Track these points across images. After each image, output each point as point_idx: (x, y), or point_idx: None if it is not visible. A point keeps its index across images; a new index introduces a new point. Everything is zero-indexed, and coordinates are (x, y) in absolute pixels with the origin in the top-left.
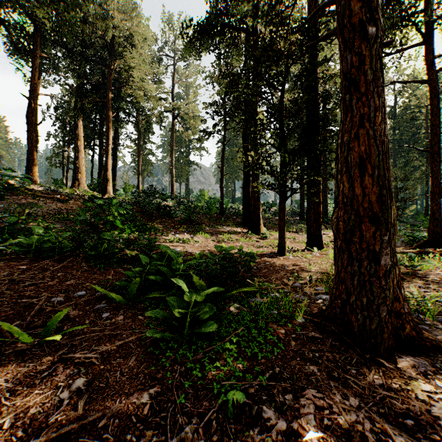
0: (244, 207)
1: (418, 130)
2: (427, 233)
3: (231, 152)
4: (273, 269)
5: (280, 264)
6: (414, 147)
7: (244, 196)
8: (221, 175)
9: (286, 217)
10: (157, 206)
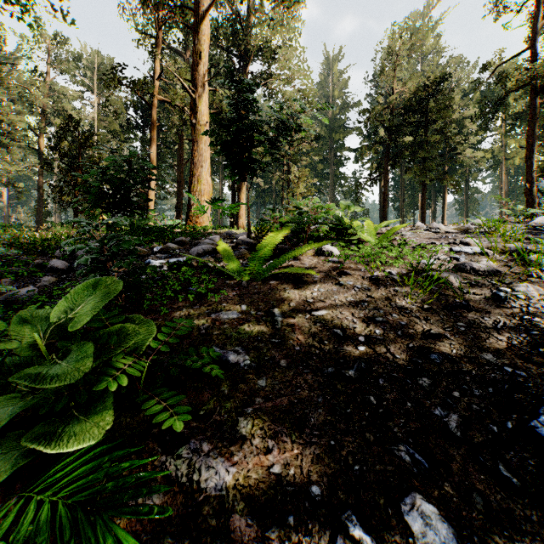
0: None
1: None
2: None
3: None
4: None
5: None
6: None
7: None
8: None
9: None
10: None
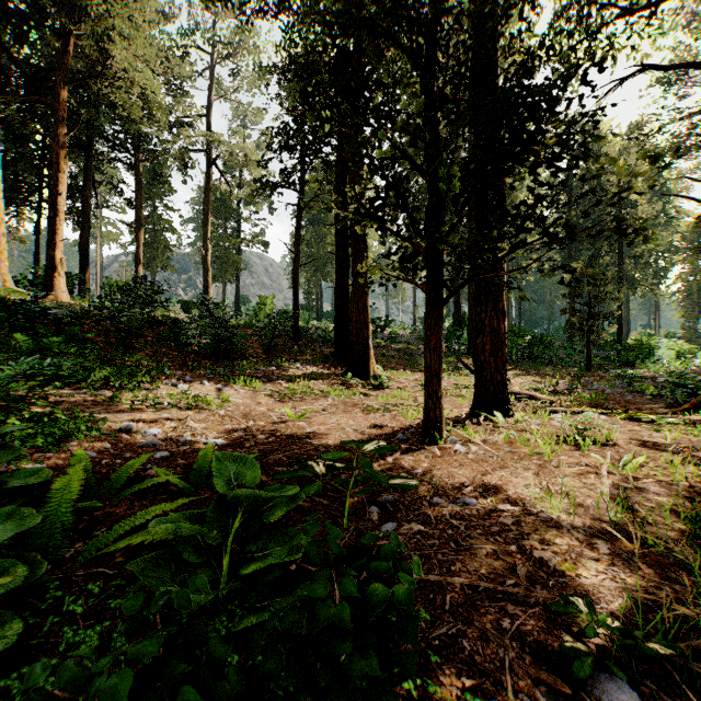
0: (338, 325)
1: (606, 210)
2: None
3: (315, 234)
4: (438, 517)
5: (444, 481)
6: (693, 198)
7: (337, 304)
8: (294, 266)
9: (445, 345)
10: (143, 320)
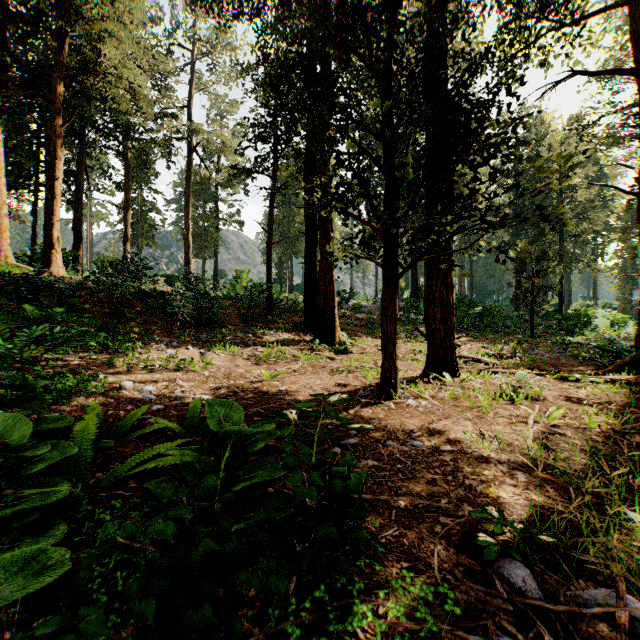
0: (307, 297)
1: (549, 193)
2: (634, 343)
3: (287, 214)
4: (390, 455)
5: (396, 428)
6: (616, 187)
7: (306, 278)
8: (268, 244)
9: (399, 314)
10: (134, 292)
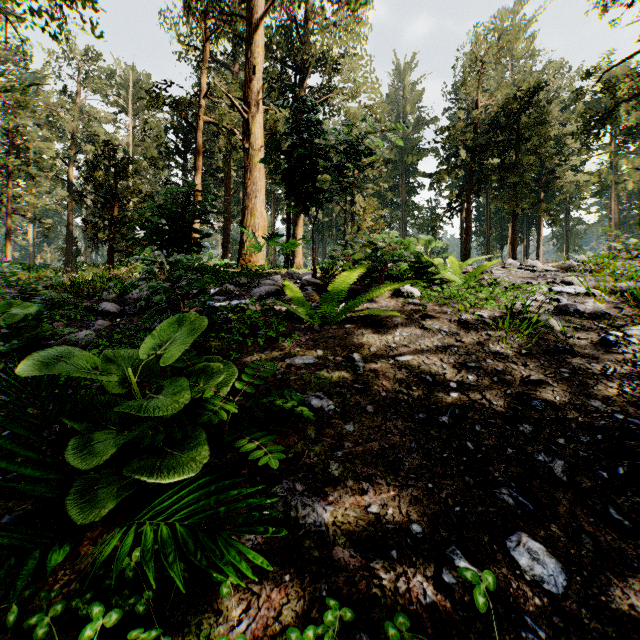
0: None
1: None
2: None
3: None
4: None
5: None
6: None
7: None
8: None
9: None
10: None
